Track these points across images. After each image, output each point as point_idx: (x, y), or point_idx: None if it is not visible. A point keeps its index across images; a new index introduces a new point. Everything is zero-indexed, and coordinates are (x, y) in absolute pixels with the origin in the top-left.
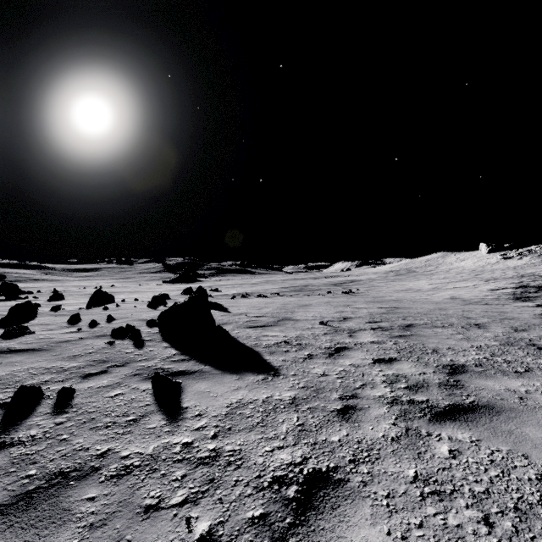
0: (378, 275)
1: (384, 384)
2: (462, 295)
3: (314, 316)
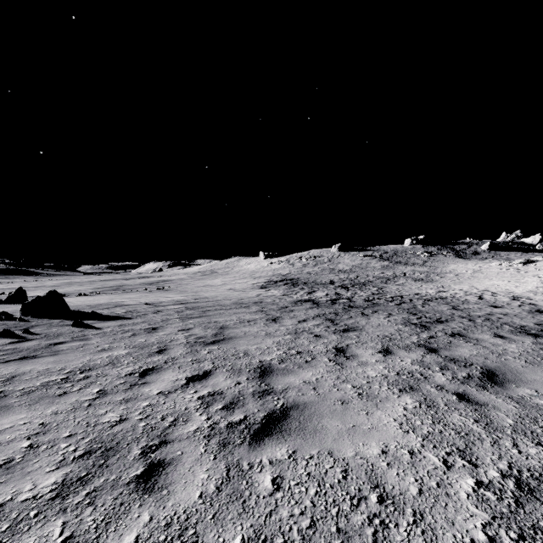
0: (188, 275)
1: (178, 316)
2: (236, 288)
3: (140, 302)
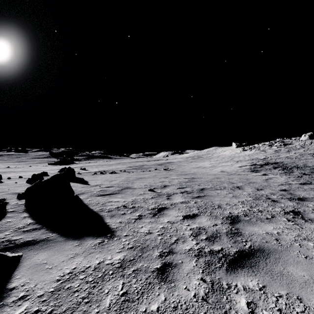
0: (183, 159)
1: (192, 237)
2: (227, 170)
3: (146, 185)
